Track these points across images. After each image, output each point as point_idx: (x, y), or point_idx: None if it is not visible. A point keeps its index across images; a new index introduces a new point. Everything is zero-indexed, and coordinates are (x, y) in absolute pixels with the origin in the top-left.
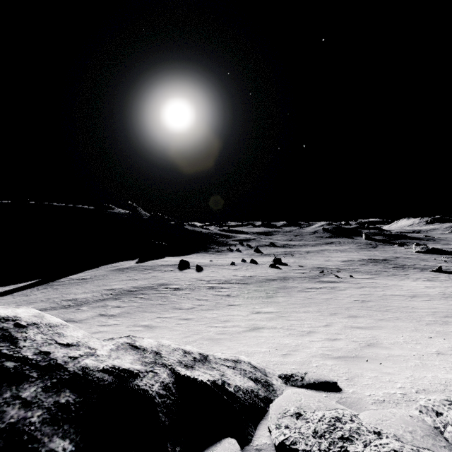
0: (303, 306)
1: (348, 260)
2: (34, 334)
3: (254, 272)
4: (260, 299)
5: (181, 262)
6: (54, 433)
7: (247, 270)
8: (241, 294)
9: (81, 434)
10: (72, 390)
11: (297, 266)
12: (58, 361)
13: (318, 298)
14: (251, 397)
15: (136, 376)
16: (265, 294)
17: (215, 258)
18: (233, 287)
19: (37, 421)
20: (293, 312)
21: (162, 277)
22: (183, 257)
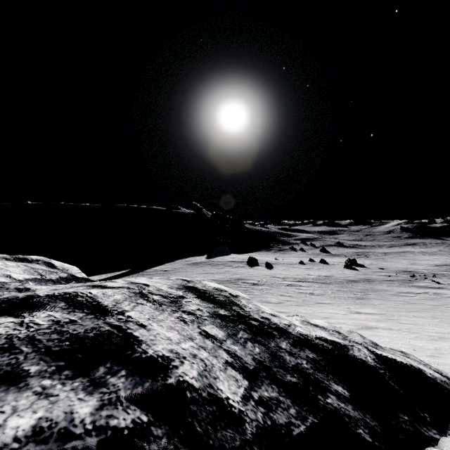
0: (408, 310)
1: (442, 264)
2: (246, 303)
3: (329, 272)
4: (350, 299)
5: (250, 259)
6: (327, 379)
7: (320, 270)
8: (325, 293)
9: (344, 384)
10: (309, 350)
11: (377, 268)
12: (280, 326)
13: (423, 304)
14: (449, 387)
15: (346, 347)
16: (354, 295)
17: (279, 257)
18: (312, 285)
19: (308, 367)
20: (401, 316)
21: (236, 272)
22: (247, 254)
